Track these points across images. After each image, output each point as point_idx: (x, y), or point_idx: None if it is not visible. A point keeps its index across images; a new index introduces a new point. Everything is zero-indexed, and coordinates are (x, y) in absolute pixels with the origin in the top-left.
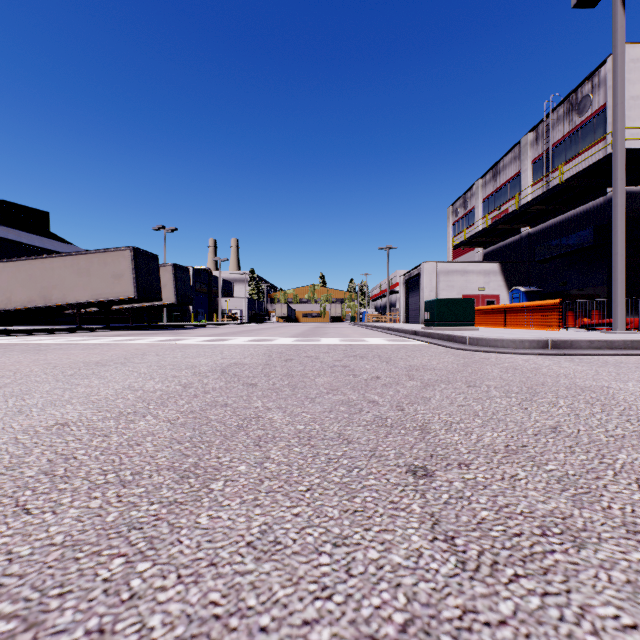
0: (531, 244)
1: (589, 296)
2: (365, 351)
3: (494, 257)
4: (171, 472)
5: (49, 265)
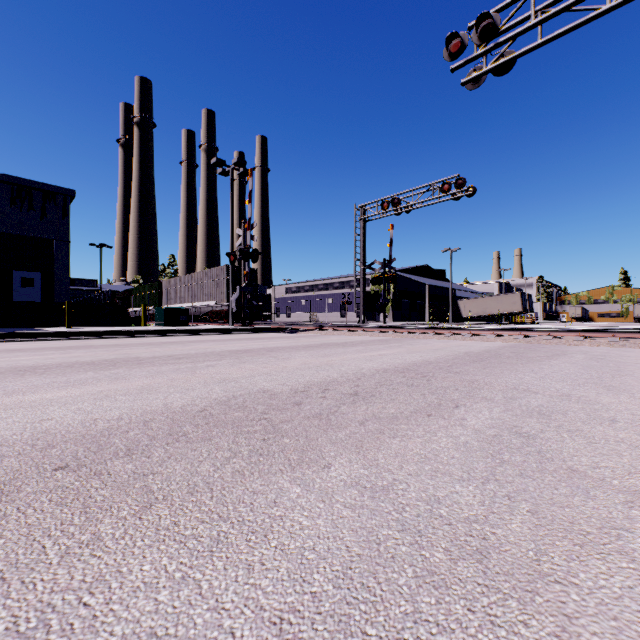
0: None
1: None
2: None
3: None
4: None
5: (485, 300)
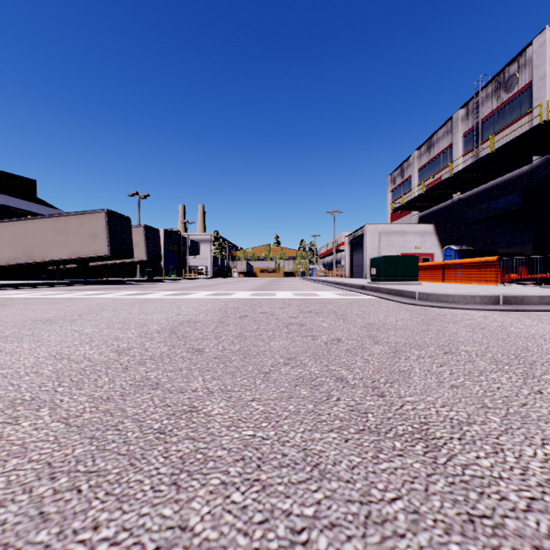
0: (462, 208)
1: (515, 254)
2: (319, 306)
3: (428, 220)
4: None
5: (32, 226)
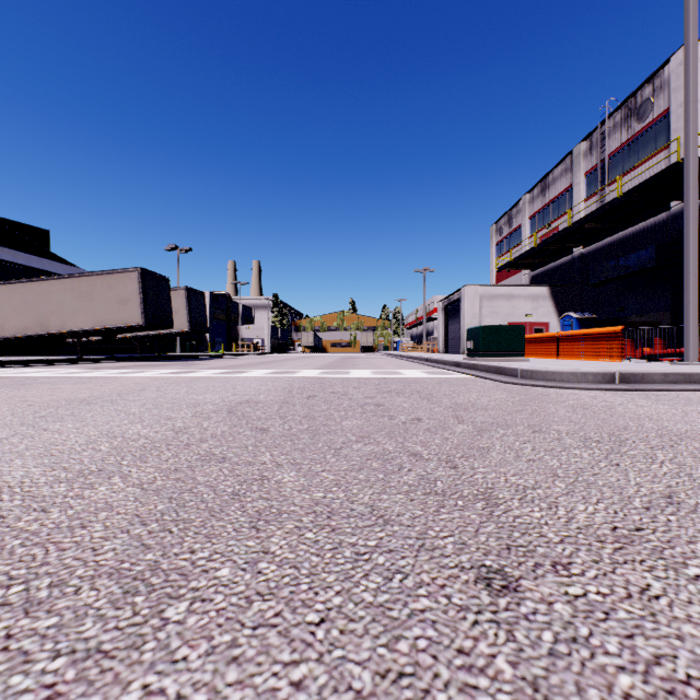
0: (584, 265)
1: (650, 323)
2: (401, 386)
3: (543, 280)
4: (112, 581)
5: (47, 288)
